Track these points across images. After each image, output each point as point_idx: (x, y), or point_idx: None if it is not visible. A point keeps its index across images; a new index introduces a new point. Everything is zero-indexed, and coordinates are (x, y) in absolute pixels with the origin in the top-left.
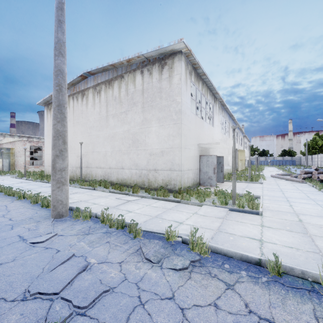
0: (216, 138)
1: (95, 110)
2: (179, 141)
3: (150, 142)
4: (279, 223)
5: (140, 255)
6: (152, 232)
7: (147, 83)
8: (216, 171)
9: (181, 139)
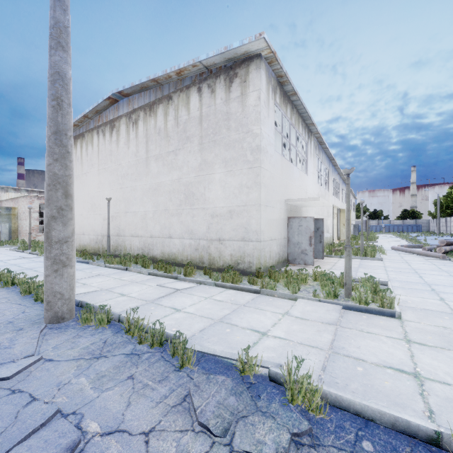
0: (311, 191)
1: (130, 150)
2: (258, 194)
3: (212, 197)
4: (437, 336)
5: (189, 413)
6: (213, 355)
7: (207, 106)
8: (313, 242)
9: (260, 191)
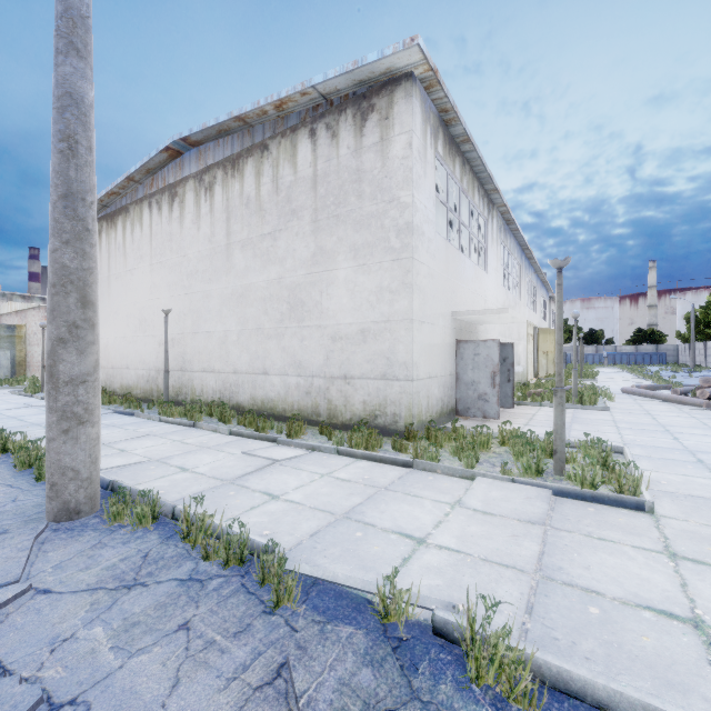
0: (493, 299)
1: (201, 232)
2: (408, 303)
3: (333, 308)
4: None
5: (286, 702)
6: (332, 583)
7: (325, 160)
8: (498, 381)
9: (412, 298)
